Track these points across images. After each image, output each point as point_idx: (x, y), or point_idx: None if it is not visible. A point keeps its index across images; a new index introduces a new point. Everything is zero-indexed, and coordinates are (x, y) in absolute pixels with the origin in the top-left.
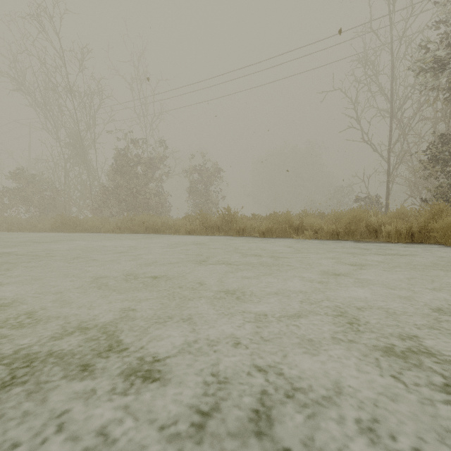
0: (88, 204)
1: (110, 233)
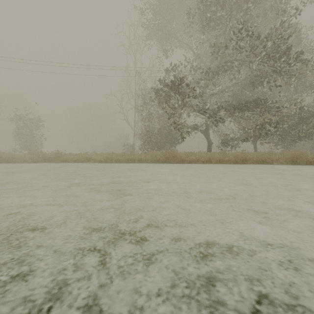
0: None
1: None
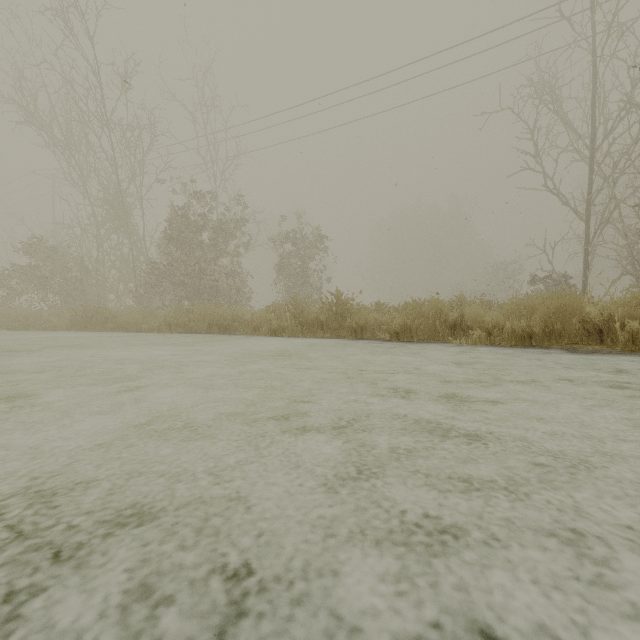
0: (132, 288)
1: (155, 333)
